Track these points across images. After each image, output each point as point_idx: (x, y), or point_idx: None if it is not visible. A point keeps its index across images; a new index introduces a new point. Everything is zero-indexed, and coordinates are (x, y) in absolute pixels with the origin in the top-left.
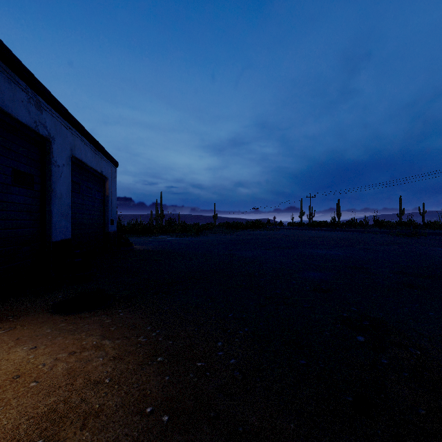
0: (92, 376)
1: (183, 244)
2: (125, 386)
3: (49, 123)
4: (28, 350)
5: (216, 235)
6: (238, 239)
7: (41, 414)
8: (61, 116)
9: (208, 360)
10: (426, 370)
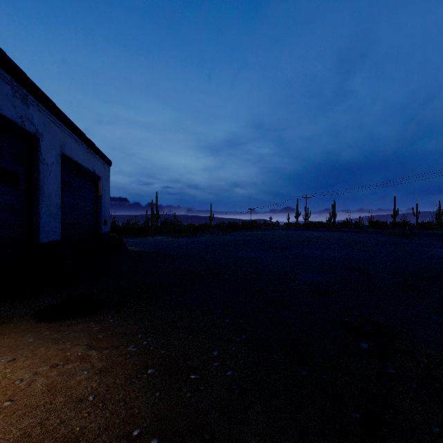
0: (74, 393)
1: (178, 245)
2: (110, 404)
3: (36, 119)
4: (6, 363)
5: (212, 235)
6: (234, 239)
7: (12, 441)
8: (50, 112)
9: (202, 372)
10: (435, 380)
